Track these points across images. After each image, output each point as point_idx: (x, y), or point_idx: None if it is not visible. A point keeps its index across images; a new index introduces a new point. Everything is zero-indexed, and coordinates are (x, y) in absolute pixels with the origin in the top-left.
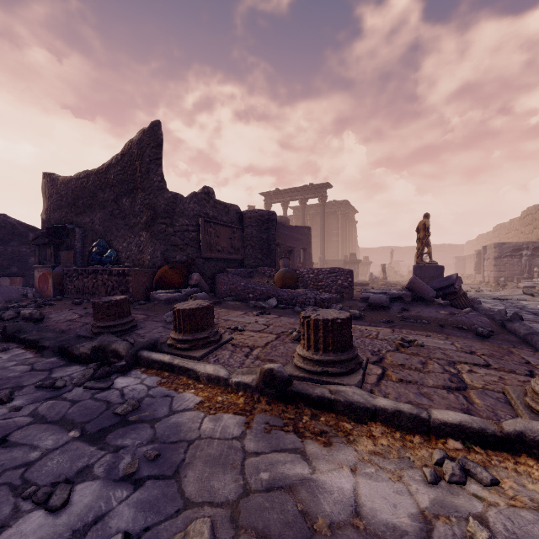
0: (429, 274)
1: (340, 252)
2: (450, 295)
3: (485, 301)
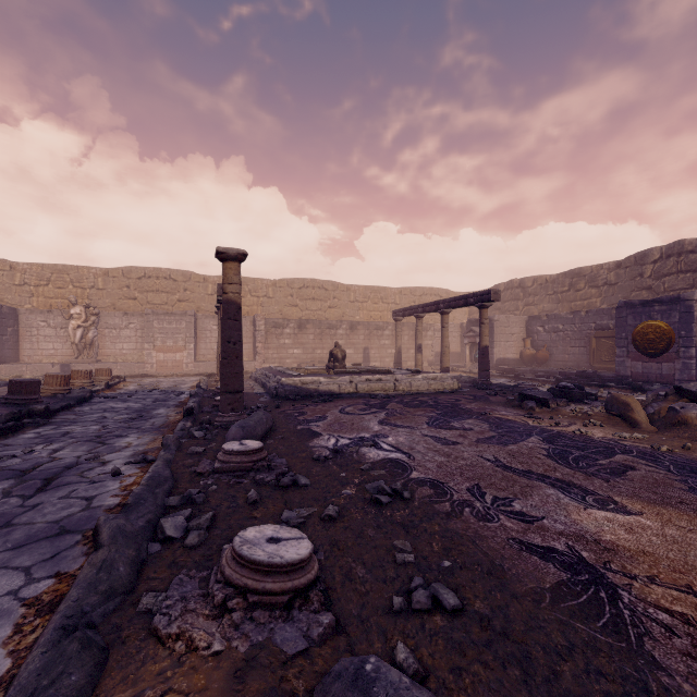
0: None
1: None
2: None
3: None
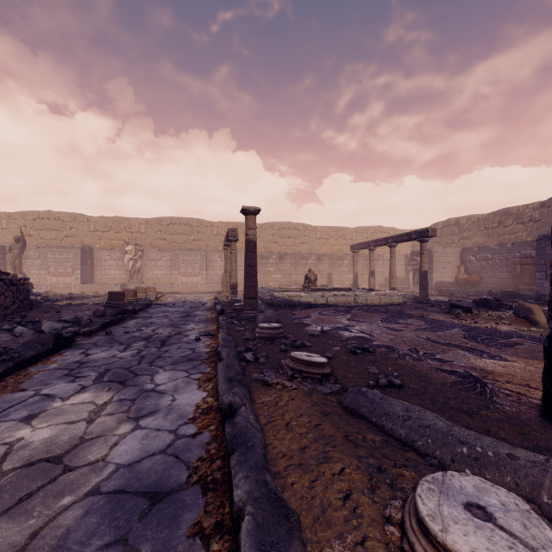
0: None
1: None
2: None
3: None
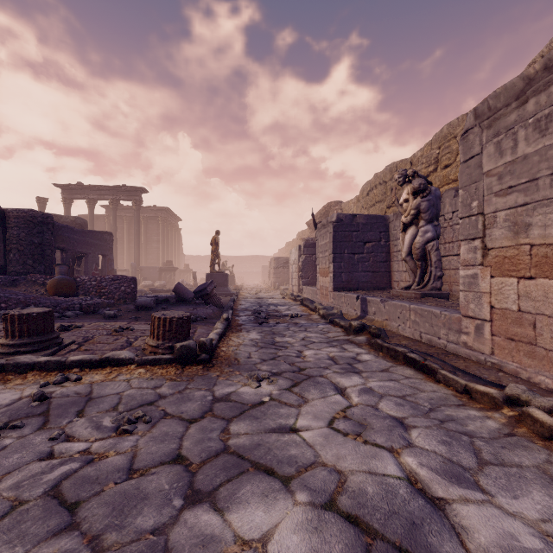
0: (218, 281)
1: (161, 259)
2: (206, 296)
3: (248, 300)
